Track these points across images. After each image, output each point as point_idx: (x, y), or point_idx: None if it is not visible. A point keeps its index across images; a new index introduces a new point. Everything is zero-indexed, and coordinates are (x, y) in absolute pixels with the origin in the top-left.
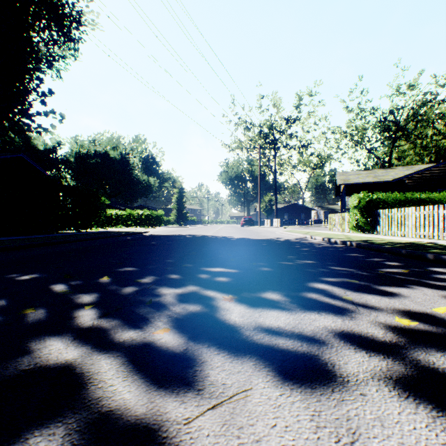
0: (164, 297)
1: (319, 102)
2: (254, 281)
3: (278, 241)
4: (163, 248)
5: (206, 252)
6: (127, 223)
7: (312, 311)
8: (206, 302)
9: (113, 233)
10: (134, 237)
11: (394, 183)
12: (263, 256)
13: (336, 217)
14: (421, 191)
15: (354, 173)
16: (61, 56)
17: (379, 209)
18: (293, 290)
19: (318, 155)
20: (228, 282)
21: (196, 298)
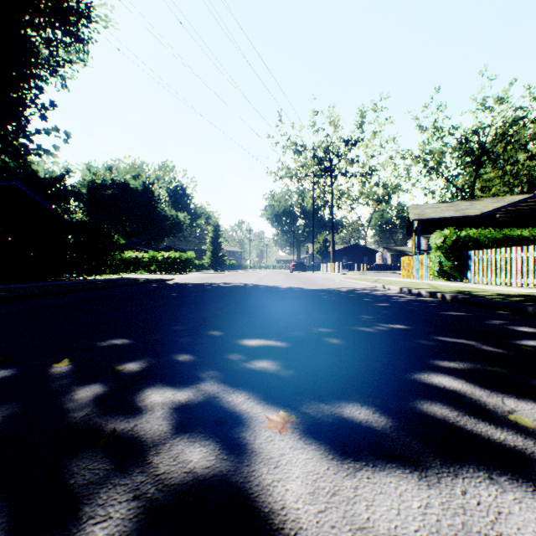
0: (147, 418)
1: (386, 119)
2: (321, 371)
3: (341, 292)
4: (184, 303)
5: (244, 310)
6: (150, 268)
7: (472, 469)
8: (231, 435)
9: (127, 280)
10: (152, 286)
11: (482, 218)
12: (327, 316)
13: (411, 260)
14: (516, 228)
15: (430, 206)
16: (67, 61)
17: (469, 250)
18: (400, 396)
19: (384, 185)
20: (277, 372)
21: (211, 420)
